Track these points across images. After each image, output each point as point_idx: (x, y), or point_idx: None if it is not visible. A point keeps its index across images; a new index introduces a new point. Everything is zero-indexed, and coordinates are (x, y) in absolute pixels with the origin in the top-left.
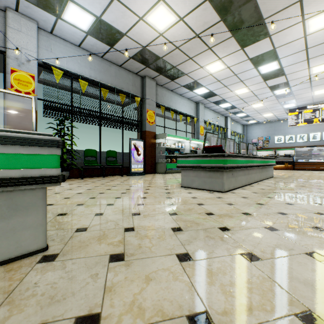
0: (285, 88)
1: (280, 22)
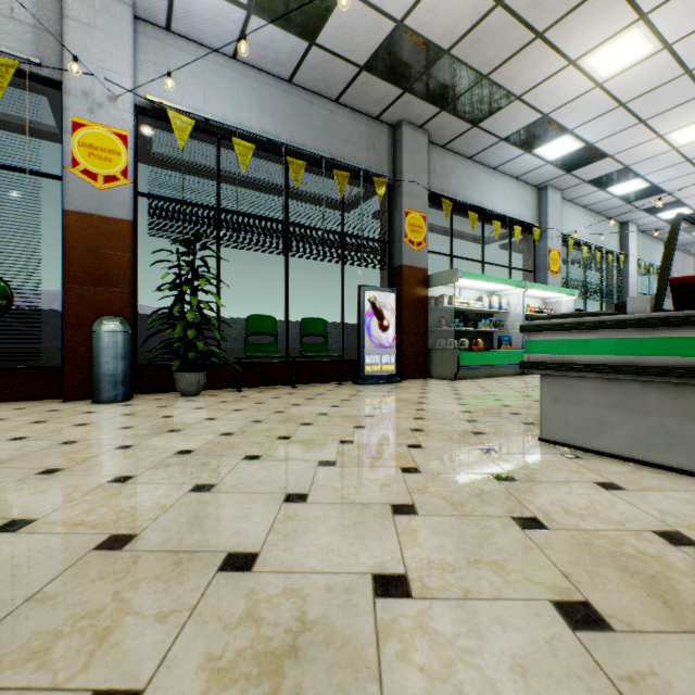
0: None
1: None
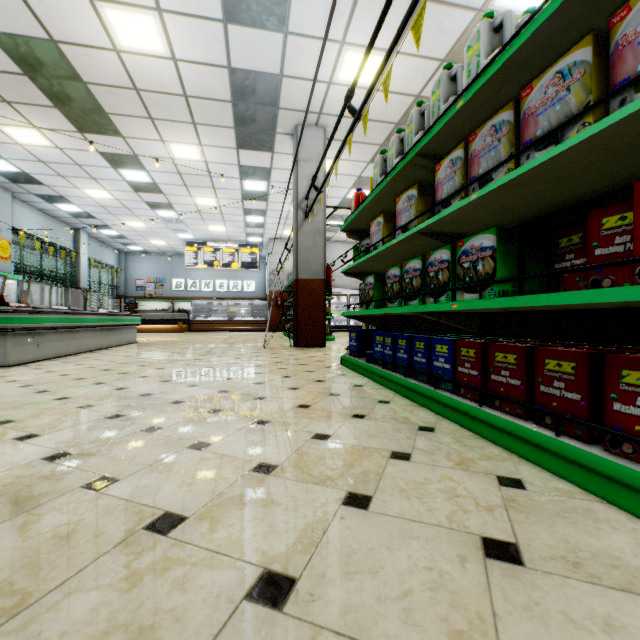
0: (171, 211)
1: (134, 128)
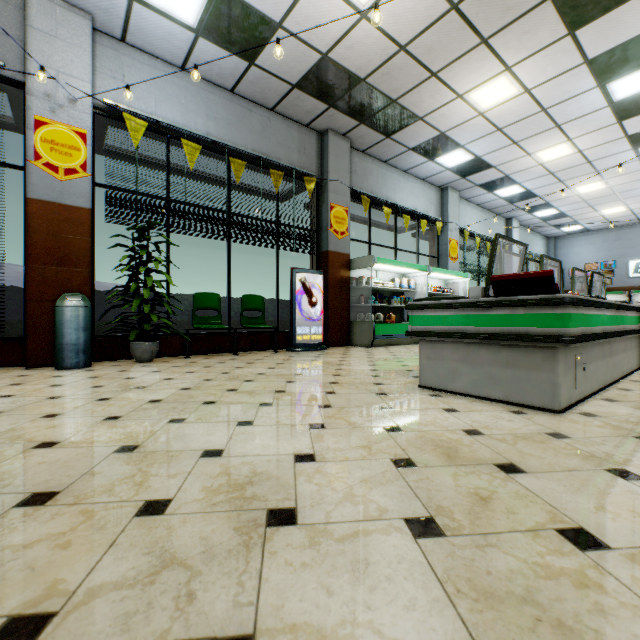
0: None
1: None
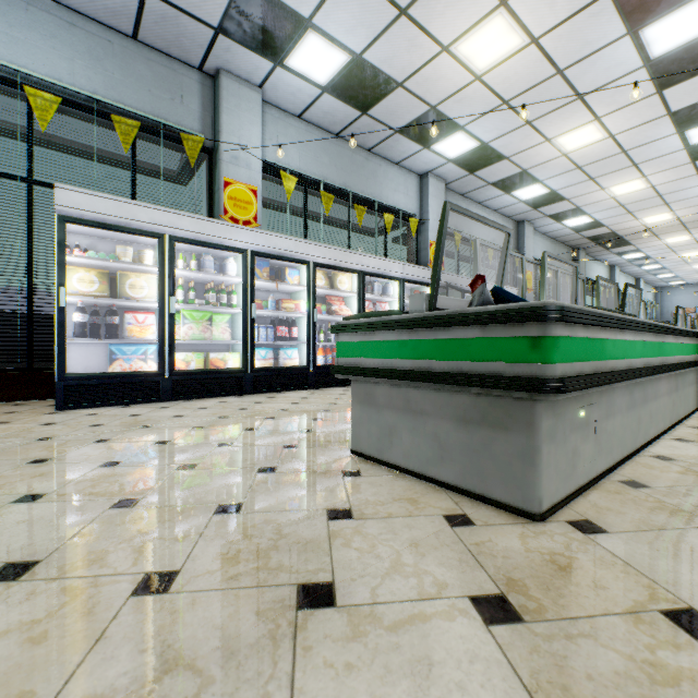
0: None
1: None
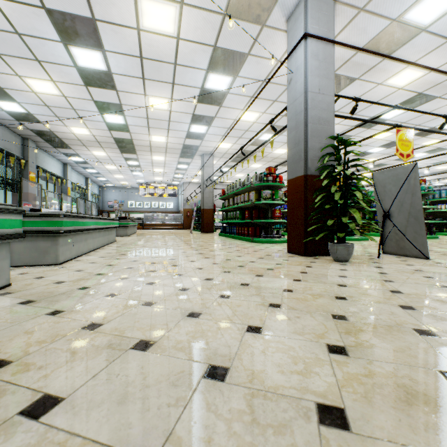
0: (140, 172)
1: (143, 153)
